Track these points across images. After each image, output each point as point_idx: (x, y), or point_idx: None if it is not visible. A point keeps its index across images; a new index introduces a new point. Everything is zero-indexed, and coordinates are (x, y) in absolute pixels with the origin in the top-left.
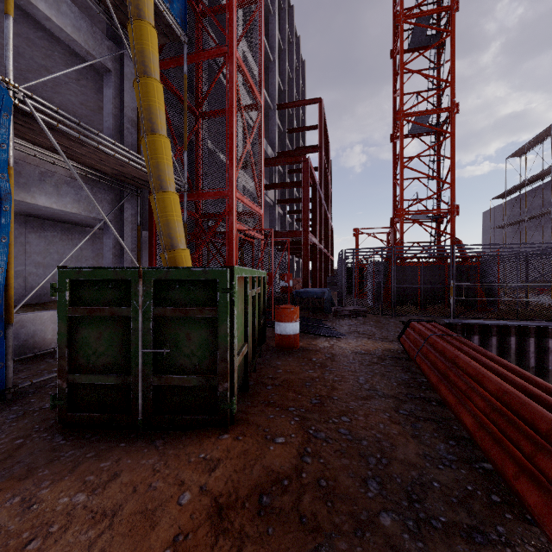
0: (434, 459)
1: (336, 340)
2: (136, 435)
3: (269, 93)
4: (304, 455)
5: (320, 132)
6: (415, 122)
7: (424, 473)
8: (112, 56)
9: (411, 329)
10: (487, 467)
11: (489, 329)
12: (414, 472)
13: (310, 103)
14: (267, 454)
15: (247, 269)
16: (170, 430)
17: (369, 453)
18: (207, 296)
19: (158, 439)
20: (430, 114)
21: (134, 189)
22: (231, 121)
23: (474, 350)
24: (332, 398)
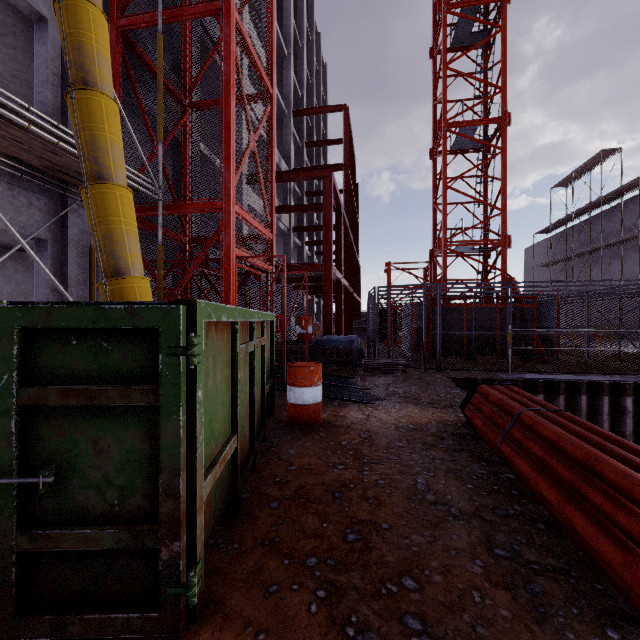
0: None
1: (372, 408)
2: None
3: (283, 96)
4: None
5: (345, 146)
6: (460, 133)
7: None
8: None
9: (481, 395)
10: None
11: (556, 386)
12: None
13: (334, 111)
14: None
15: (236, 309)
16: None
17: None
18: (138, 361)
19: None
20: (478, 125)
21: None
22: (227, 104)
23: (608, 441)
24: (380, 528)
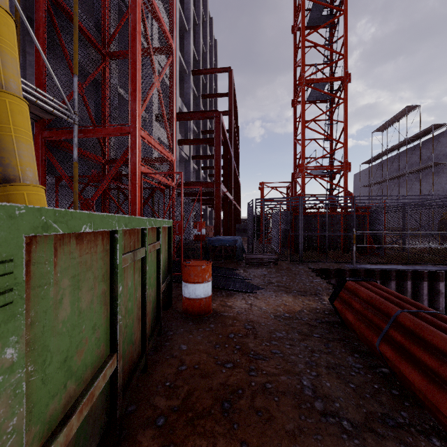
0: None
1: (253, 297)
2: None
3: (185, 59)
4: None
5: (230, 97)
6: (314, 87)
7: None
8: None
9: (349, 291)
10: None
11: (388, 274)
12: None
13: (222, 72)
14: None
15: (112, 216)
16: None
17: None
18: None
19: None
20: (327, 81)
21: None
22: (134, 46)
23: None
24: None
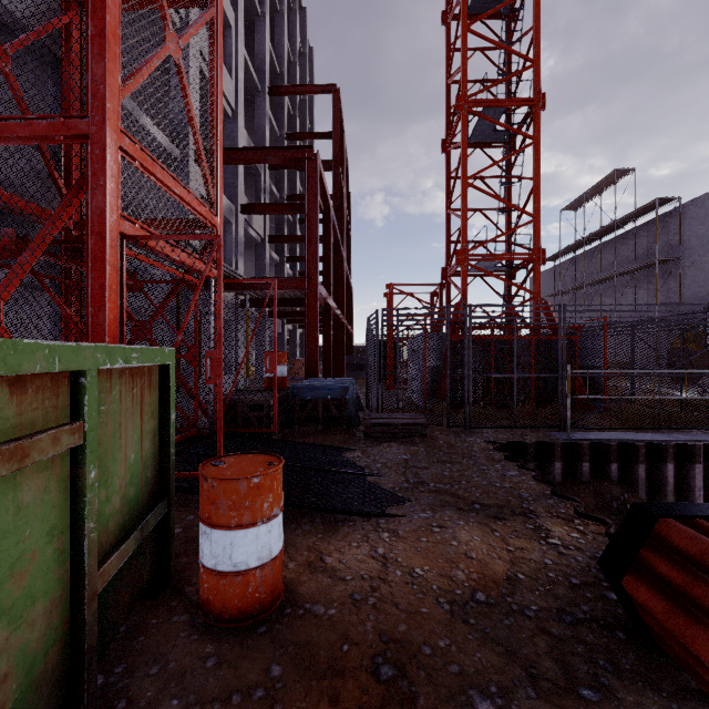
0: None
1: (389, 531)
2: None
3: (256, 66)
4: None
5: (335, 137)
6: (484, 115)
7: None
8: None
9: (677, 553)
10: None
11: (633, 452)
12: None
13: (321, 92)
14: None
15: None
16: None
17: None
18: None
19: None
20: (506, 106)
21: None
22: None
23: None
24: None
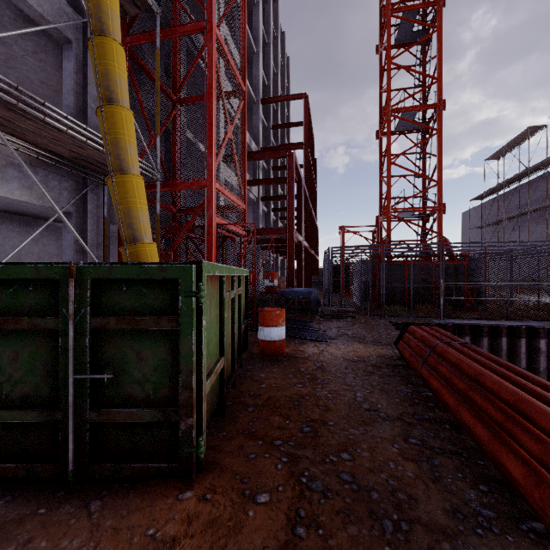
0: (467, 517)
1: (326, 345)
2: (66, 492)
3: (253, 87)
4: (295, 524)
5: (305, 128)
6: (402, 117)
7: (460, 545)
8: (73, 25)
9: (410, 333)
10: (539, 529)
11: (480, 330)
12: (446, 543)
13: (295, 99)
14: (245, 525)
15: (223, 266)
16: (114, 483)
17: (382, 512)
18: (165, 301)
19: (95, 499)
20: (417, 110)
21: (99, 177)
22: (210, 103)
23: (496, 363)
24: (327, 424)
